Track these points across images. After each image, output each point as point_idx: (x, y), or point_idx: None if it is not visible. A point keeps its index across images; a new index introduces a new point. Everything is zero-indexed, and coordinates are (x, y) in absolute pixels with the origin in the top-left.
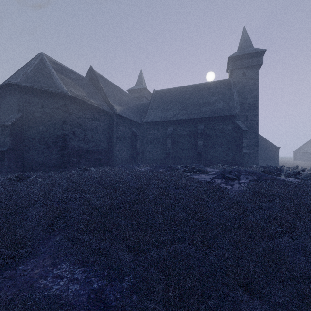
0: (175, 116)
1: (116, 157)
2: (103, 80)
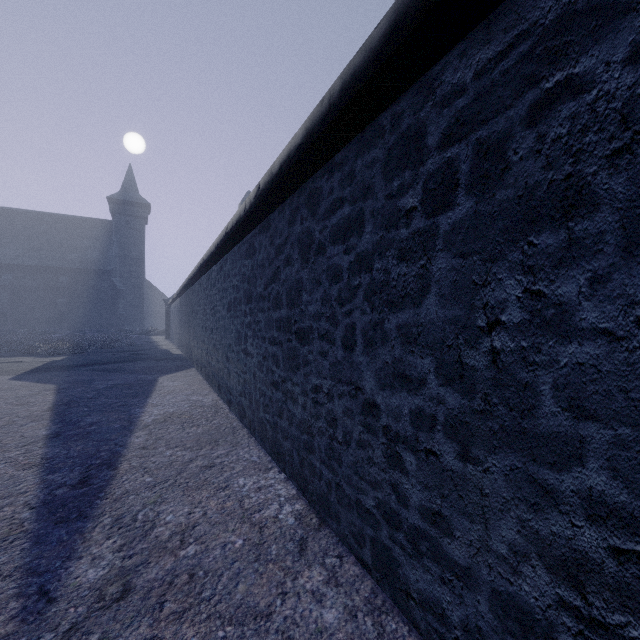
0: (17, 258)
1: None
2: None
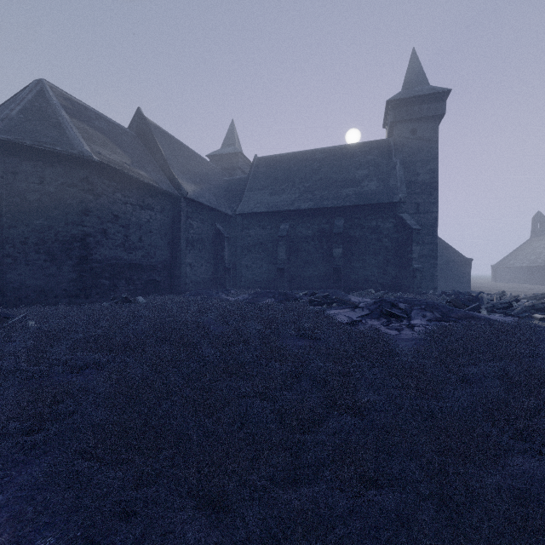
0: (293, 203)
1: (187, 277)
2: (162, 135)
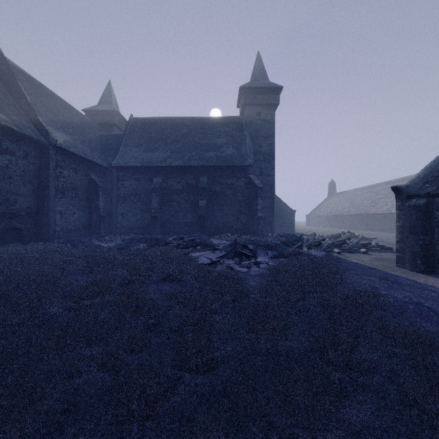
0: (165, 160)
1: (56, 225)
2: (28, 80)
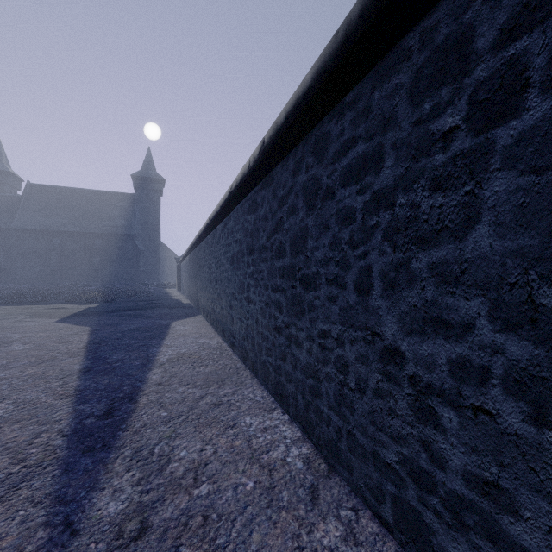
0: (64, 226)
1: None
2: None
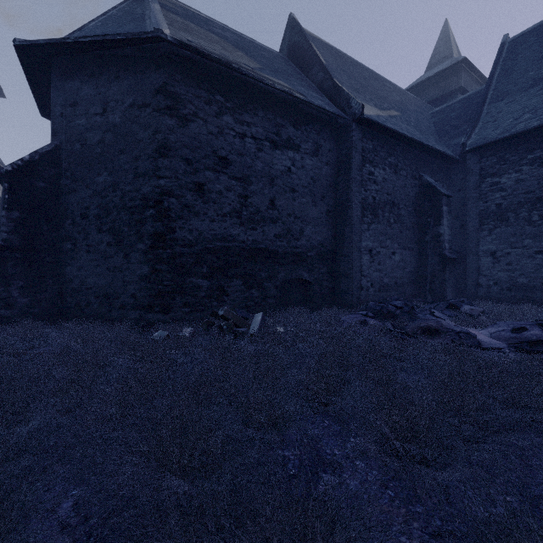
0: None
1: (362, 275)
2: (326, 48)
